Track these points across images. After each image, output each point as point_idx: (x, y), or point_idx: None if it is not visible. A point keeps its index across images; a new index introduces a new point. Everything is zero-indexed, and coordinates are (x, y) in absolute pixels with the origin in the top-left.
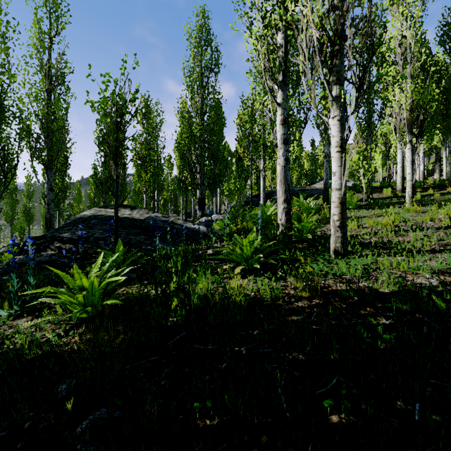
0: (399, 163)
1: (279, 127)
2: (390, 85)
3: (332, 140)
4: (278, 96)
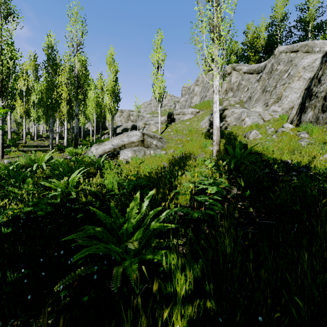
0: (33, 127)
1: (9, 119)
2: (31, 110)
3: (24, 127)
4: (9, 113)
